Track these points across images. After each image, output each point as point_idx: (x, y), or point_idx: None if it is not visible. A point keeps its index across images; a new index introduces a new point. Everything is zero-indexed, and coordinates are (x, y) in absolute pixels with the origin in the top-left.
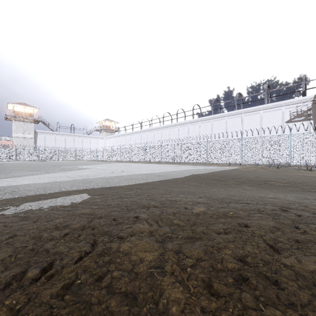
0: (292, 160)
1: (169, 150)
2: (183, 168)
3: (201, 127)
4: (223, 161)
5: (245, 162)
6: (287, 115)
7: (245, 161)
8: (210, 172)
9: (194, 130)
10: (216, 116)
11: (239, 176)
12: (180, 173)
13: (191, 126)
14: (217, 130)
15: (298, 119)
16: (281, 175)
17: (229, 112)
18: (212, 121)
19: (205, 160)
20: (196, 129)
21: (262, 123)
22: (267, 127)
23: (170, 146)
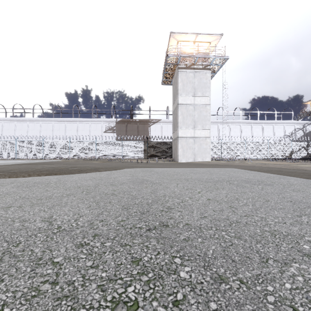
0: (97, 155)
1: (0, 147)
2: (12, 161)
3: (42, 126)
4: (56, 157)
5: (72, 157)
6: (104, 128)
7: (72, 156)
8: (31, 162)
9: (35, 128)
10: (56, 119)
11: (48, 163)
12: (4, 163)
13: (31, 124)
14: (58, 131)
15: (110, 131)
16: (75, 162)
17: (68, 119)
18: (53, 123)
19: (41, 156)
20: (37, 128)
21: (90, 131)
22: (93, 134)
23: (2, 142)
